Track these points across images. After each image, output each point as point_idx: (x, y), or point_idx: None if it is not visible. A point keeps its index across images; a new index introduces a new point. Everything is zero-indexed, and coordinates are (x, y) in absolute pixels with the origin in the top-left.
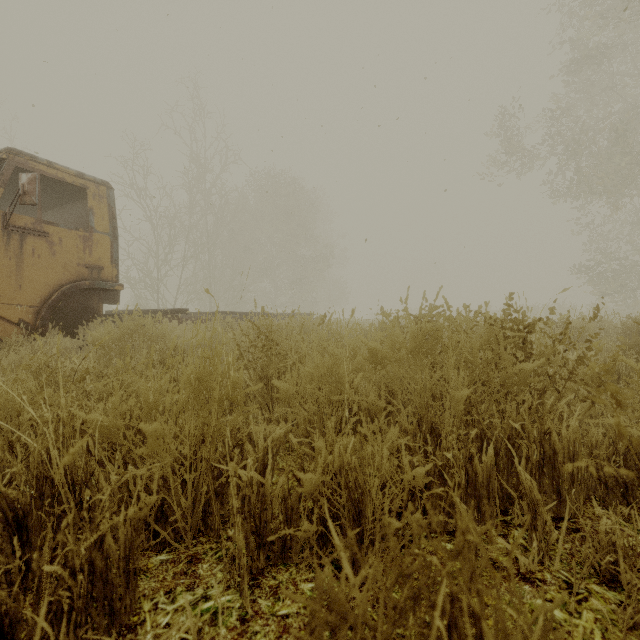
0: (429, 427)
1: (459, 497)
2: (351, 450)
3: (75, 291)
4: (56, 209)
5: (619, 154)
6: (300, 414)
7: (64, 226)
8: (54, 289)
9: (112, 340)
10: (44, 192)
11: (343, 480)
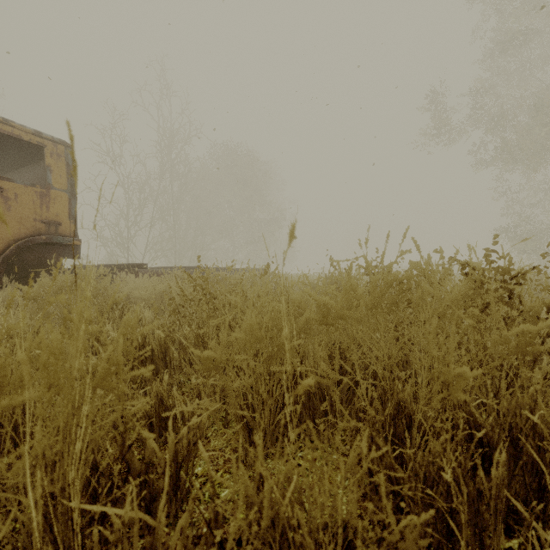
0: (395, 405)
1: (464, 544)
2: (292, 495)
3: (34, 246)
4: (21, 169)
5: (537, 127)
6: (231, 388)
7: (20, 182)
8: (9, 243)
9: (47, 293)
10: (6, 151)
11: (278, 544)
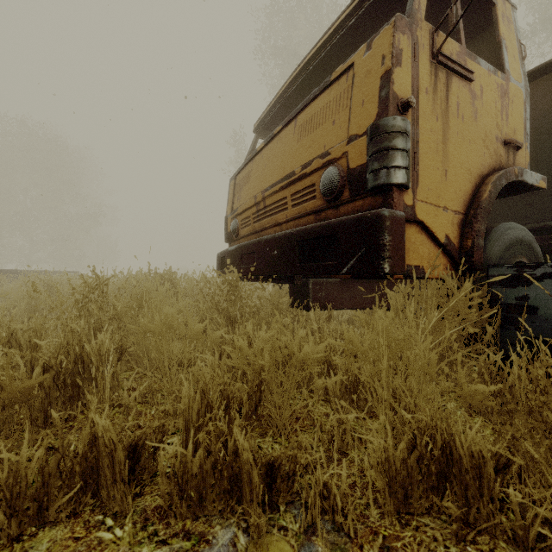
0: None
1: None
2: None
3: None
4: None
5: None
6: None
7: None
8: None
9: None
10: None
11: None
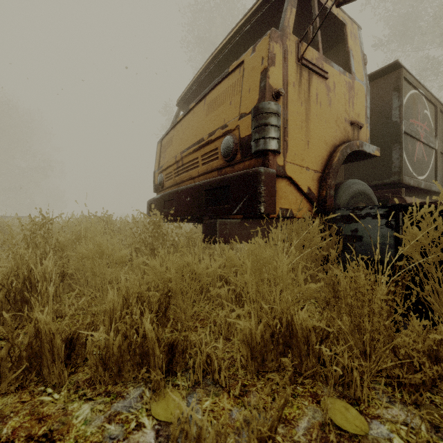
0: None
1: None
2: None
3: None
4: None
5: None
6: None
7: None
8: None
9: None
10: None
11: None
